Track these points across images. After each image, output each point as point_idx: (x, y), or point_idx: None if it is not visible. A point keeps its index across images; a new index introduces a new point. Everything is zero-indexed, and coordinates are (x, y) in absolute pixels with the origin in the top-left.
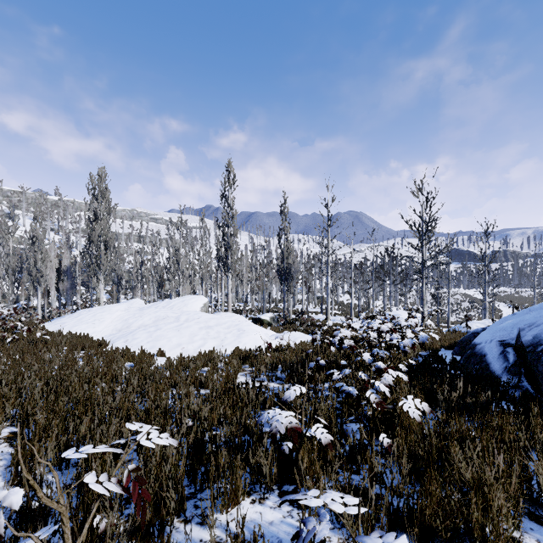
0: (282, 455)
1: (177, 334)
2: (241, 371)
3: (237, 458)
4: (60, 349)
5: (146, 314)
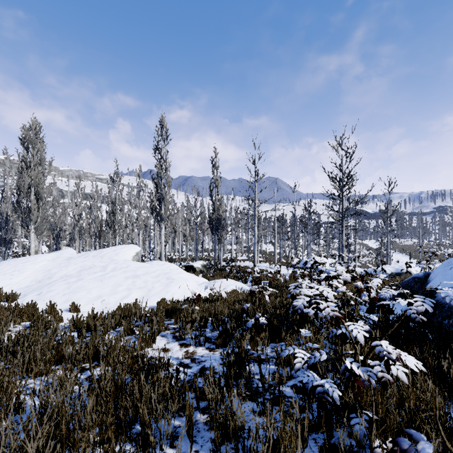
0: None
1: (99, 285)
2: (163, 329)
3: None
4: None
5: (72, 263)
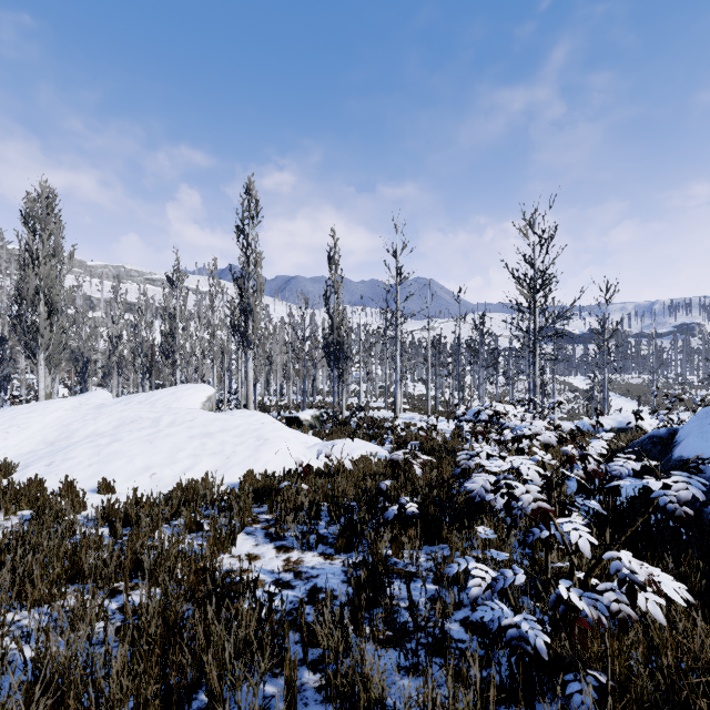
0: None
1: (147, 449)
2: (250, 522)
3: None
4: None
5: (105, 414)
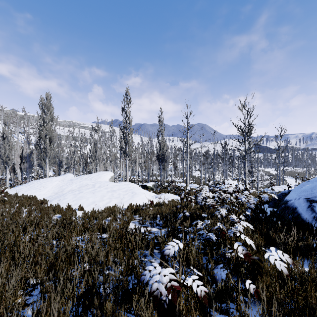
0: (161, 300)
1: (93, 195)
2: (133, 219)
3: (121, 308)
4: (12, 206)
5: (74, 183)
